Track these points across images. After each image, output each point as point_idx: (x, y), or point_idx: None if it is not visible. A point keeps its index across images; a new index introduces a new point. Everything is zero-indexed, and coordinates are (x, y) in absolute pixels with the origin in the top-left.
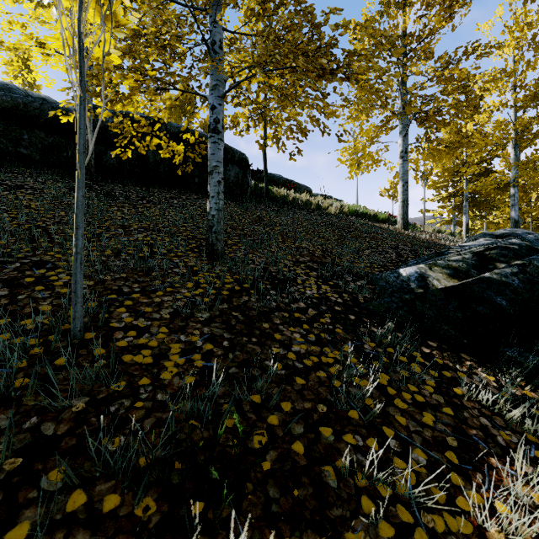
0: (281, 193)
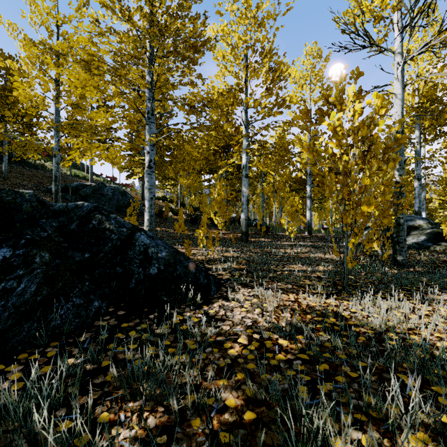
0: (33, 161)
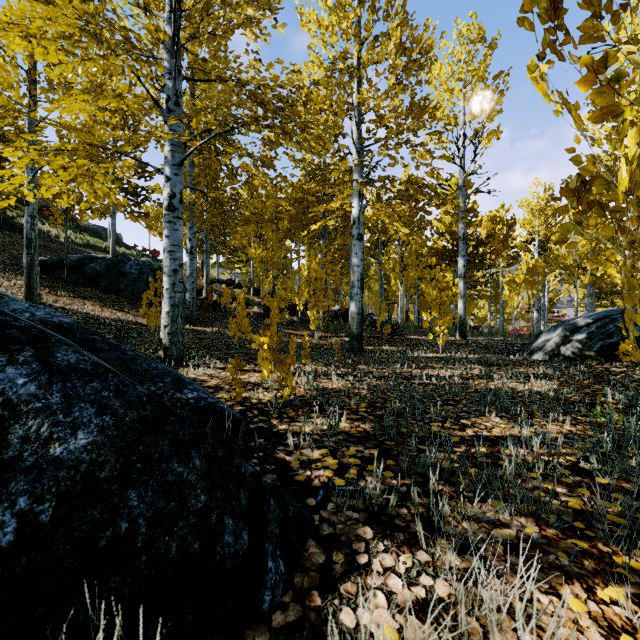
0: (21, 221)
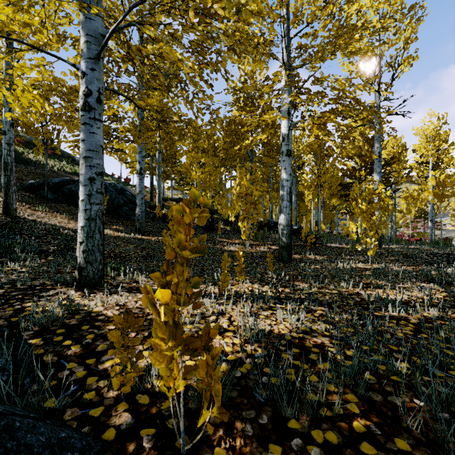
0: (27, 156)
